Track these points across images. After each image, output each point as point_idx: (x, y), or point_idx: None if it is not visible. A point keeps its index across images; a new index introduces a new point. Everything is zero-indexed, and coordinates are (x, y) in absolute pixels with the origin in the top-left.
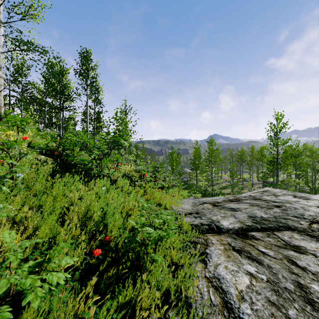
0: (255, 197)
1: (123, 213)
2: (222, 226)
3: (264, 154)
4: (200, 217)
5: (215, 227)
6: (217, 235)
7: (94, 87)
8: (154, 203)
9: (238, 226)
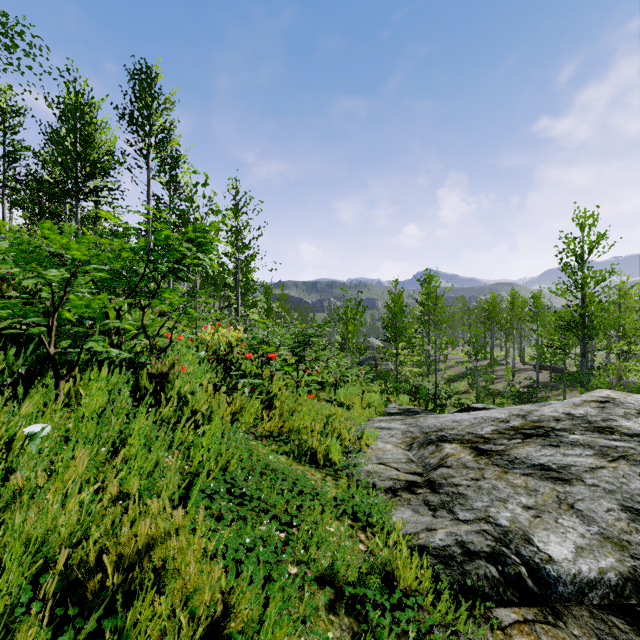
0: (592, 420)
1: (111, 563)
2: (550, 565)
3: (541, 308)
4: (447, 506)
5: (527, 573)
6: (548, 623)
7: (167, 153)
8: (294, 444)
9: (614, 565)
